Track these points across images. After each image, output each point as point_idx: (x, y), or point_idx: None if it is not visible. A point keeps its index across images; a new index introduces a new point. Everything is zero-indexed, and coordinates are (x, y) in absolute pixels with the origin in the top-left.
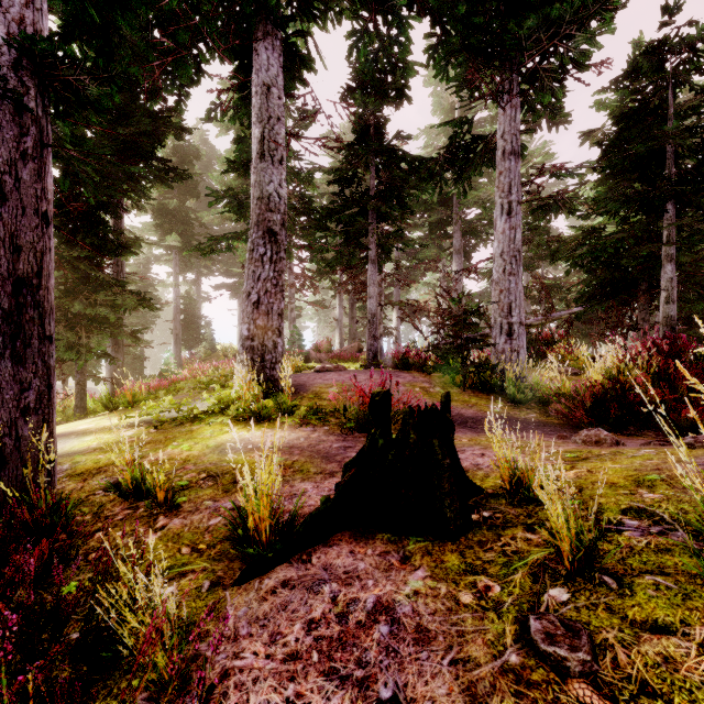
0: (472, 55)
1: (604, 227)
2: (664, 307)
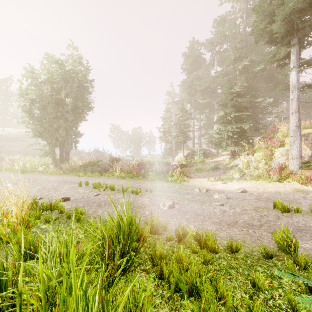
0: None
1: None
2: None
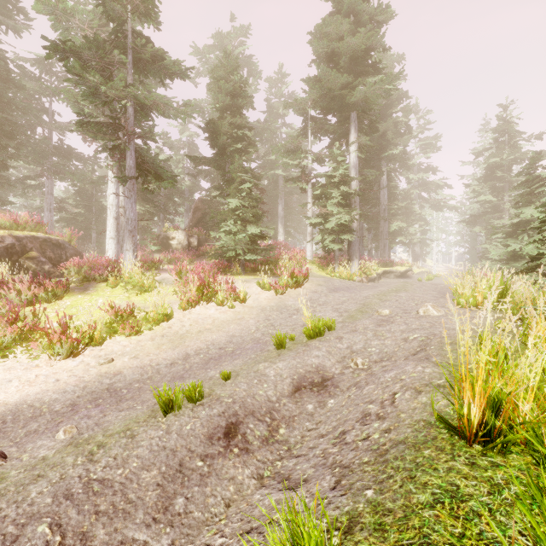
0: (40, 164)
1: (77, 216)
2: (93, 244)
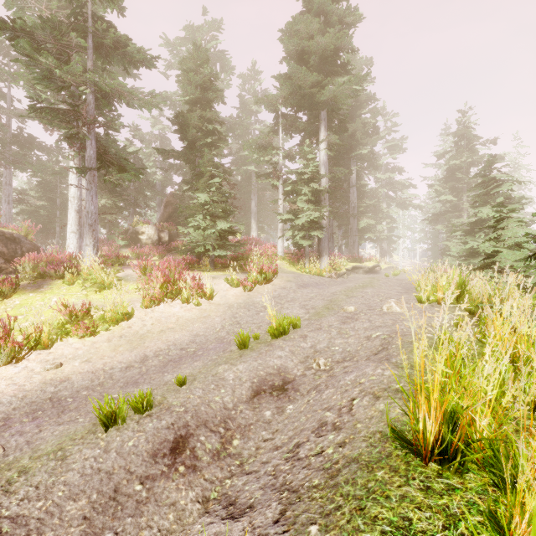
0: None
1: (39, 208)
2: (57, 238)
